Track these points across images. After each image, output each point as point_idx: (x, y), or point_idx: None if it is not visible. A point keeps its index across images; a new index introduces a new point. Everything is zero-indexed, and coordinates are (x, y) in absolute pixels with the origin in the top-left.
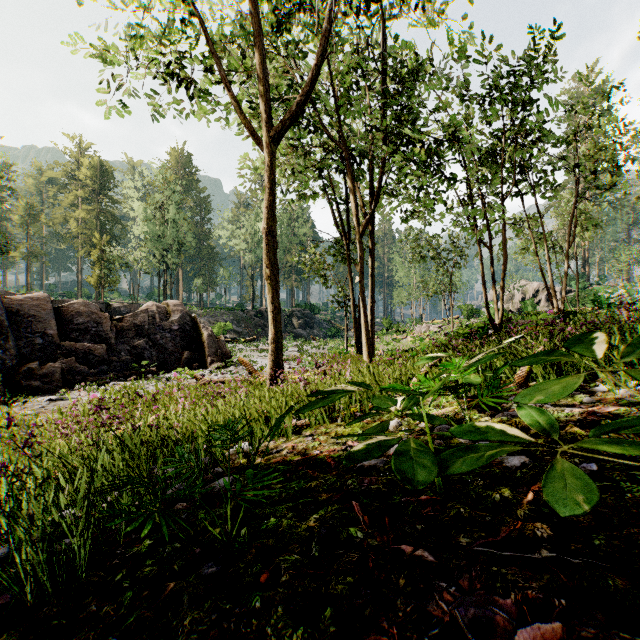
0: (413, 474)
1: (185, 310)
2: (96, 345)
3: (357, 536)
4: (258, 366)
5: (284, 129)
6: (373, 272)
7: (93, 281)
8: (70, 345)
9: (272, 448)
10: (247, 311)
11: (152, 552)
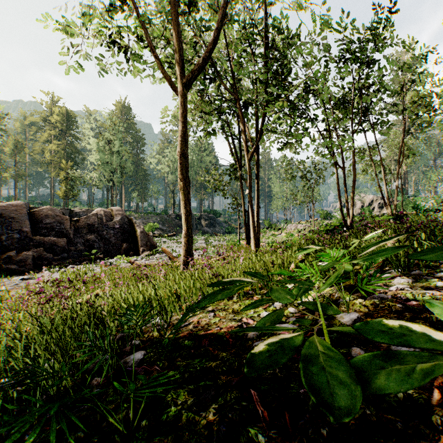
0: (331, 394)
1: (124, 214)
2: (59, 239)
3: (258, 439)
4: (176, 254)
5: (193, 77)
6: (258, 186)
7: (61, 194)
8: (40, 239)
9: None
10: (169, 215)
11: (57, 439)
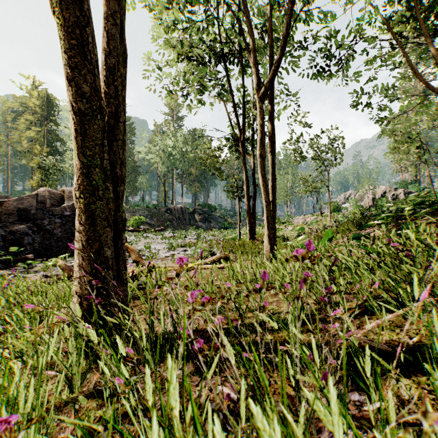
0: None
1: None
2: None
3: None
4: (152, 252)
5: None
6: (273, 148)
7: (34, 183)
8: None
9: None
10: (159, 208)
11: None
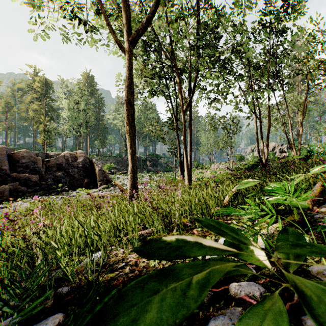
0: None
1: (86, 156)
2: (32, 175)
3: None
4: (126, 187)
5: (137, 36)
6: (191, 134)
7: (40, 141)
8: (16, 175)
9: (119, 260)
10: (122, 157)
11: None
